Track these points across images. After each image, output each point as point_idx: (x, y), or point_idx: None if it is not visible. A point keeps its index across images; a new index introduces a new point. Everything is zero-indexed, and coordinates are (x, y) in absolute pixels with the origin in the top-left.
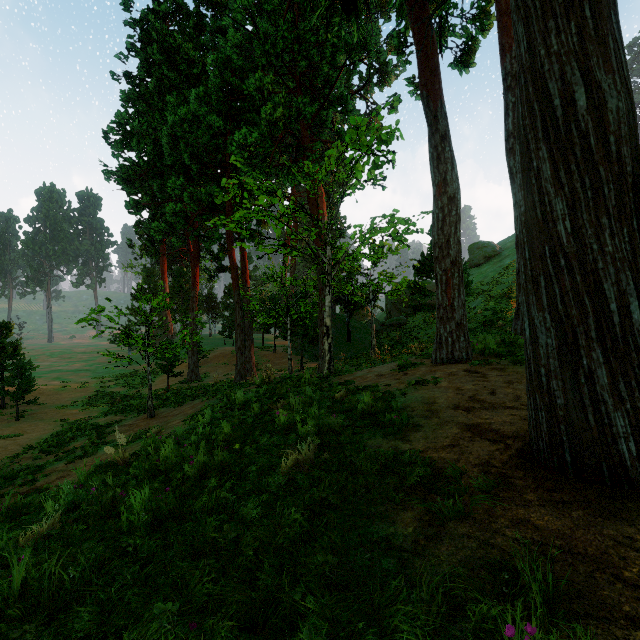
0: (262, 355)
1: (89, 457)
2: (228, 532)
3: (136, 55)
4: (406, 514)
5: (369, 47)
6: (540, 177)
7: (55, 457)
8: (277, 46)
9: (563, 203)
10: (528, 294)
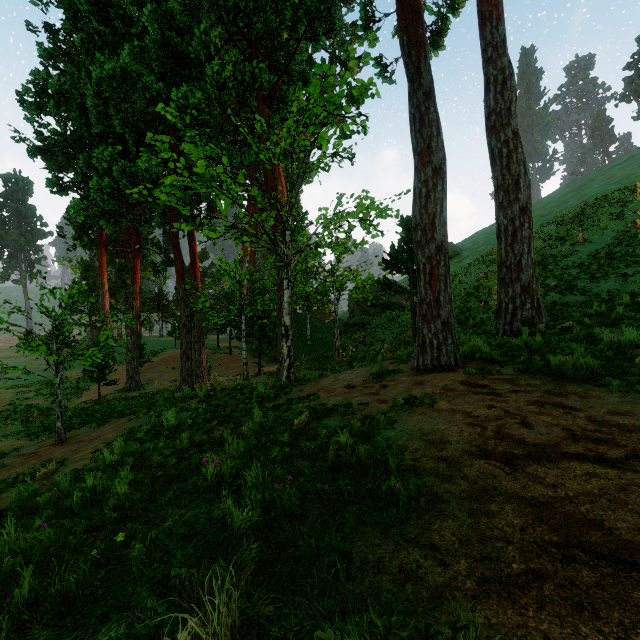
0: (216, 358)
1: None
2: None
3: (57, 2)
4: None
5: (333, 19)
6: None
7: None
8: None
9: None
10: None
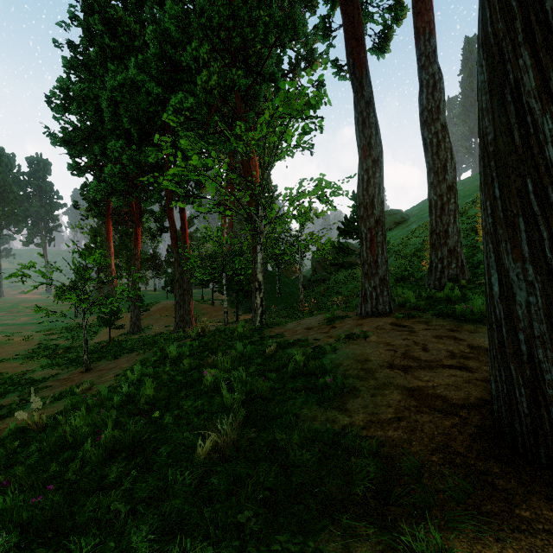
0: (201, 308)
1: (12, 417)
2: None
3: (78, 24)
4: (359, 547)
5: (298, 30)
6: (519, 91)
7: None
8: (213, 20)
9: None
10: (498, 241)
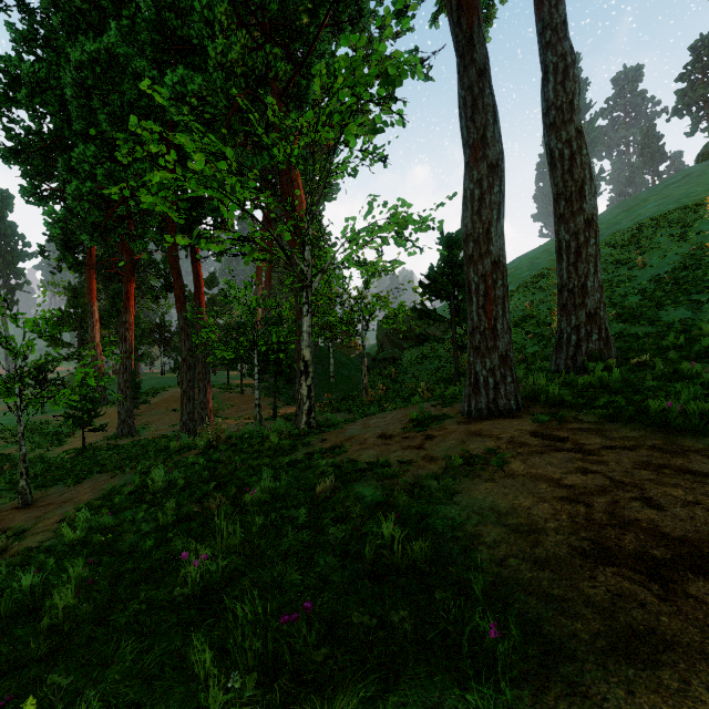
0: (225, 398)
1: None
2: None
3: None
4: None
5: (361, 4)
6: None
7: None
8: None
9: None
10: None
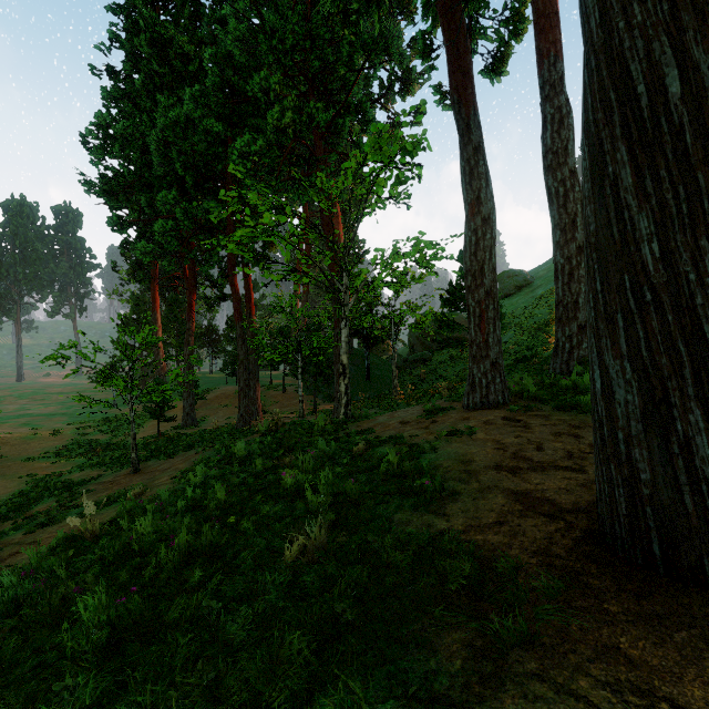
0: (270, 395)
1: (54, 525)
2: (204, 671)
3: (120, 46)
4: (450, 636)
5: (391, 49)
6: (618, 186)
7: (13, 525)
8: (286, 41)
9: (649, 219)
10: (600, 336)
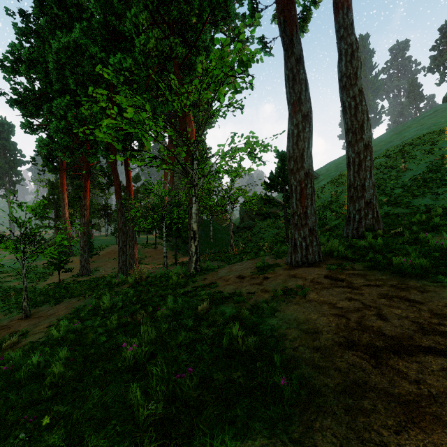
0: (145, 251)
1: None
2: None
3: None
4: None
5: (229, 9)
6: None
7: None
8: None
9: None
10: None
